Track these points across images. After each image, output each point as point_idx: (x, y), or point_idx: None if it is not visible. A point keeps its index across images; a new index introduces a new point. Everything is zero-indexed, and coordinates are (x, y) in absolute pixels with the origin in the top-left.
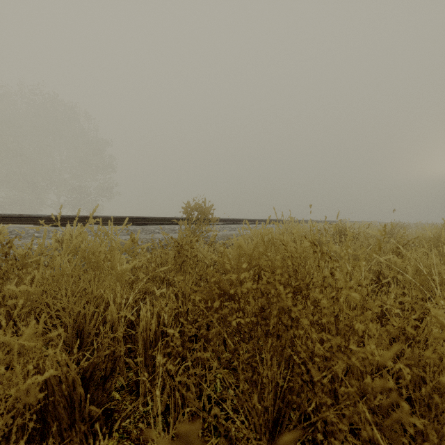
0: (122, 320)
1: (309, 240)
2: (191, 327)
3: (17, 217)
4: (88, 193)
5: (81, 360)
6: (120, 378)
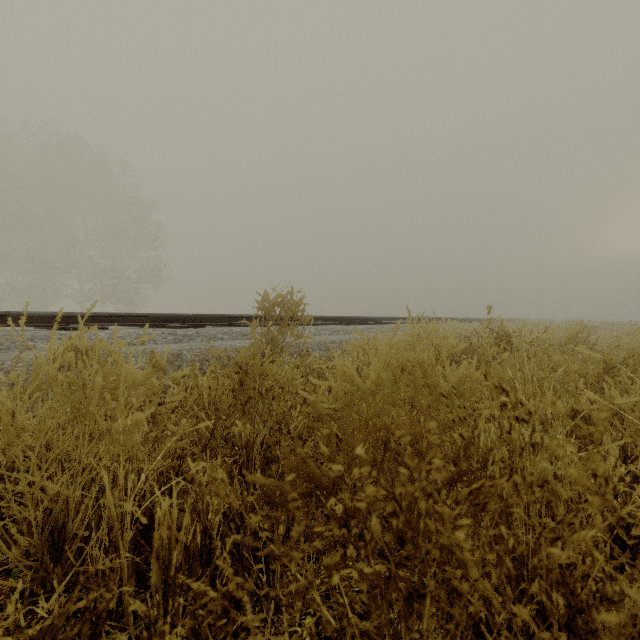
0: (128, 518)
1: (493, 382)
2: (242, 580)
3: (1, 315)
4: (125, 278)
5: (59, 584)
6: (118, 637)
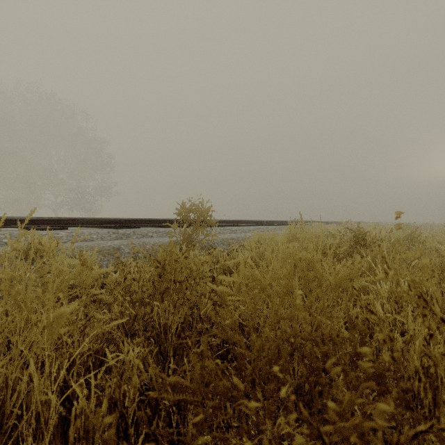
0: (53, 404)
1: (415, 292)
2: None
3: None
4: (86, 193)
5: None
6: None
